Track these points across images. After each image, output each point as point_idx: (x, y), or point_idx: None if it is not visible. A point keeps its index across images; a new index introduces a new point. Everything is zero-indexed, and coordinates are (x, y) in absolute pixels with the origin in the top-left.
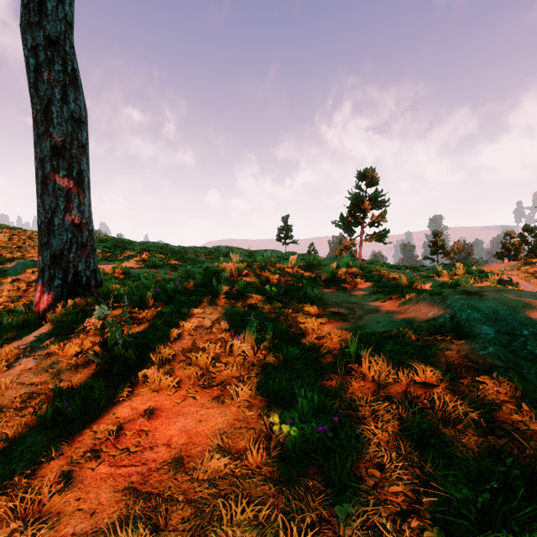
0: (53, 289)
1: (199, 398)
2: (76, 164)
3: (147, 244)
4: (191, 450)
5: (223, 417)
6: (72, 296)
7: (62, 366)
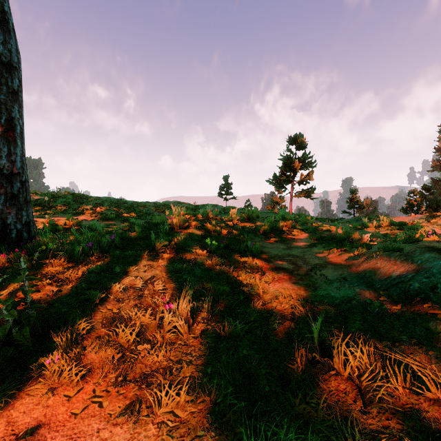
0: None
1: (106, 403)
2: (5, 110)
3: (103, 199)
4: None
5: None
6: None
7: None
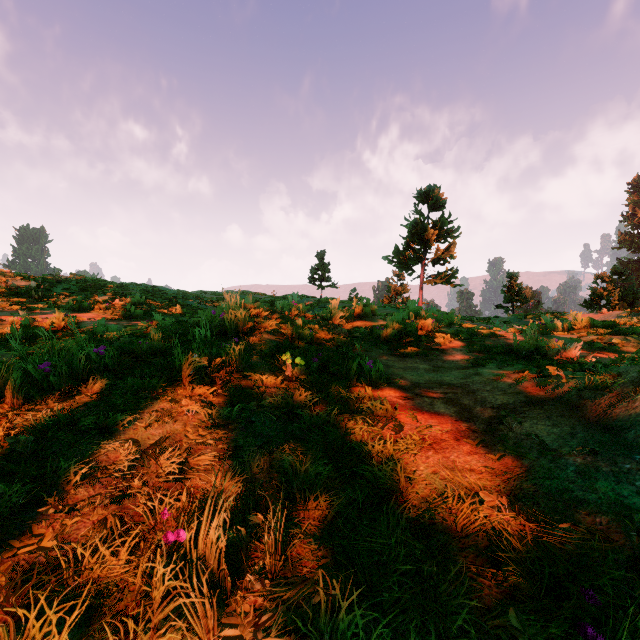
0: None
1: None
2: None
3: (129, 286)
4: None
5: None
6: None
7: None
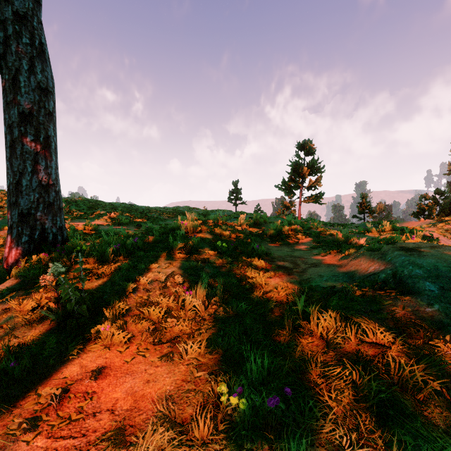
0: (20, 244)
1: (149, 355)
2: (43, 130)
3: (116, 204)
4: (135, 419)
5: (171, 377)
6: (37, 252)
7: (18, 321)
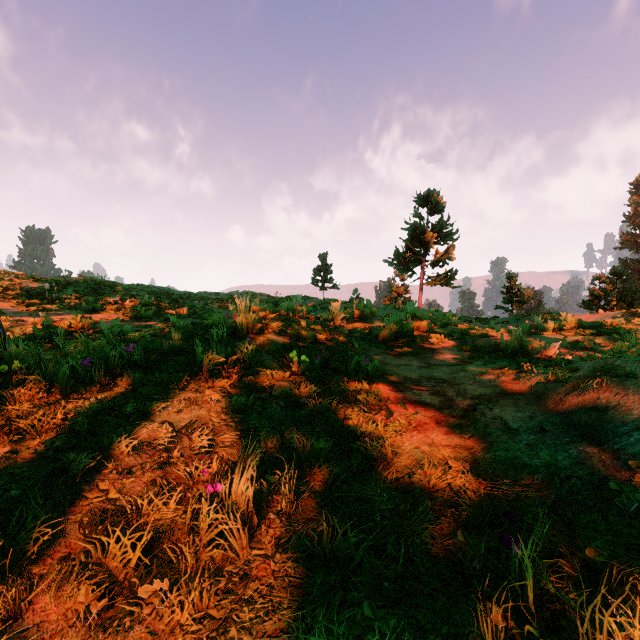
0: None
1: None
2: None
3: (137, 288)
4: None
5: None
6: None
7: None
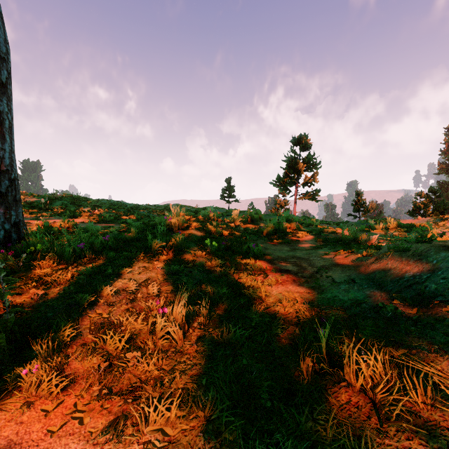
0: None
1: (87, 419)
2: None
3: (102, 201)
4: None
5: None
6: None
7: None
